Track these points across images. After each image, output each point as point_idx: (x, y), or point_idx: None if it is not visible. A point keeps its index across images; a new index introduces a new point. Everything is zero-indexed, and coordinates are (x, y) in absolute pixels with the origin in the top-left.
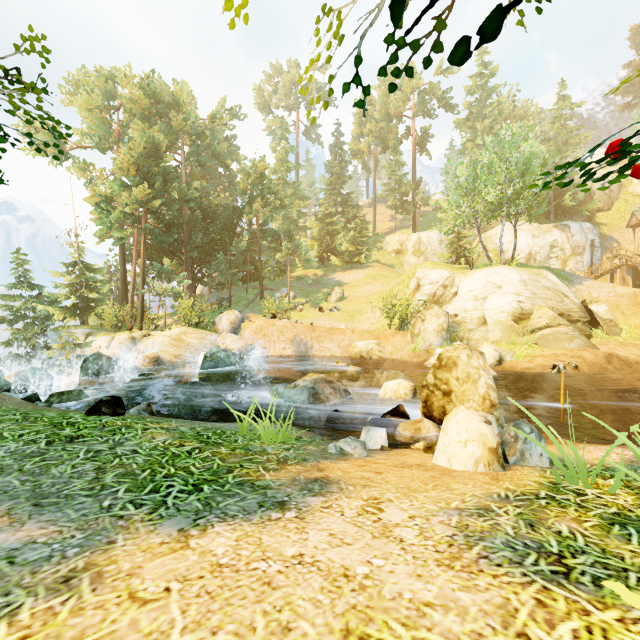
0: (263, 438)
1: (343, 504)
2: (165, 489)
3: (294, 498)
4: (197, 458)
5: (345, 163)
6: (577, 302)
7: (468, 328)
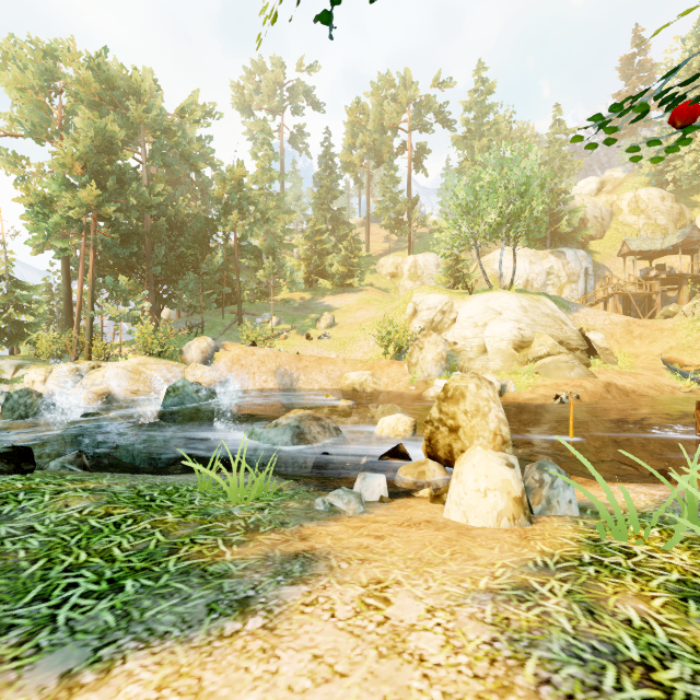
0: (229, 496)
1: (334, 596)
2: (61, 592)
3: (263, 591)
4: (127, 533)
5: (336, 176)
6: (575, 330)
7: (468, 357)
